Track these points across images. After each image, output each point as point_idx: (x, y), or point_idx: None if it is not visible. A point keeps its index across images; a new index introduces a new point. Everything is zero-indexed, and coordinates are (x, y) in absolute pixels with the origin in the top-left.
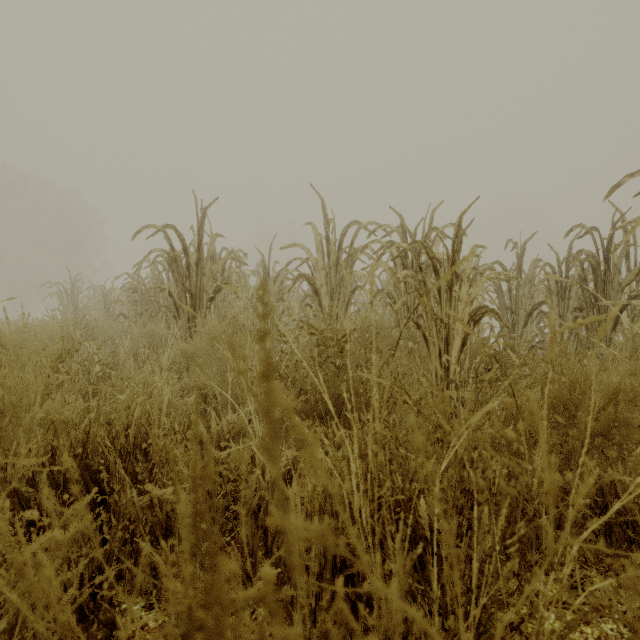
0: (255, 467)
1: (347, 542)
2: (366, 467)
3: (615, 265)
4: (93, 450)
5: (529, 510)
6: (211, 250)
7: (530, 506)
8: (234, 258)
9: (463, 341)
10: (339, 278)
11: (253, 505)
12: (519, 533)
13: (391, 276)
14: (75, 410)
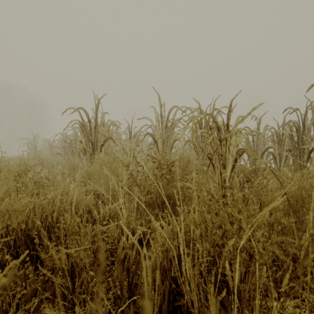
0: (123, 234)
1: (176, 284)
2: (187, 238)
3: (308, 128)
4: (32, 226)
5: (297, 271)
6: (102, 120)
7: (298, 269)
8: (114, 124)
9: (233, 166)
10: (167, 135)
11: (121, 257)
12: (289, 285)
13: (194, 133)
14: (22, 203)
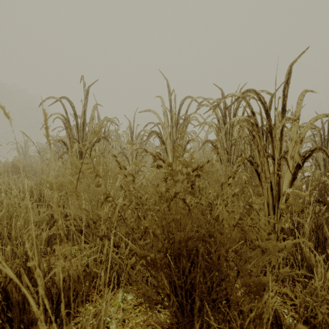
0: None
1: None
2: None
3: None
4: None
5: None
6: (93, 114)
7: None
8: (109, 120)
9: (293, 175)
10: (178, 135)
11: None
12: None
13: (216, 129)
14: None
